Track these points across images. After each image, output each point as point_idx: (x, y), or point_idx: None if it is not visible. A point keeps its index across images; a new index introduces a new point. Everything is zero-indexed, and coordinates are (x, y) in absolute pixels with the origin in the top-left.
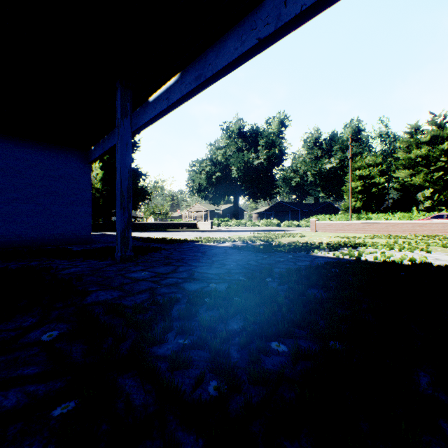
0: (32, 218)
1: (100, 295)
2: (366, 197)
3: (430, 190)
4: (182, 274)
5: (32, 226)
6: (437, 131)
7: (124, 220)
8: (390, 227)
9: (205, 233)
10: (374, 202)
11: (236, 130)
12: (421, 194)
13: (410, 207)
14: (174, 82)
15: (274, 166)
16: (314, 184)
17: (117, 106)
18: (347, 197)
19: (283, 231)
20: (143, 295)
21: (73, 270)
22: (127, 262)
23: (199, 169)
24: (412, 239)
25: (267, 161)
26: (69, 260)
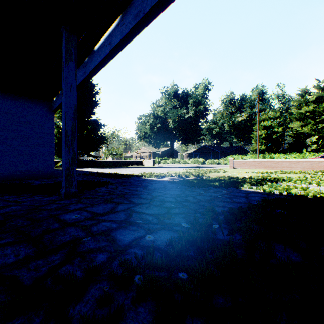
0: (3, 156)
1: (2, 254)
2: (268, 142)
3: (316, 137)
4: (119, 215)
5: (3, 164)
6: (321, 93)
7: (68, 158)
8: (293, 164)
9: (148, 169)
10: (274, 146)
11: (172, 93)
12: (309, 139)
13: (301, 149)
14: (115, 26)
15: (200, 119)
16: (229, 132)
17: (62, 51)
18: (254, 142)
19: (208, 167)
20: (58, 256)
21: (9, 209)
22: (71, 198)
23: (144, 122)
24: (316, 174)
25: (195, 115)
26: (19, 195)
